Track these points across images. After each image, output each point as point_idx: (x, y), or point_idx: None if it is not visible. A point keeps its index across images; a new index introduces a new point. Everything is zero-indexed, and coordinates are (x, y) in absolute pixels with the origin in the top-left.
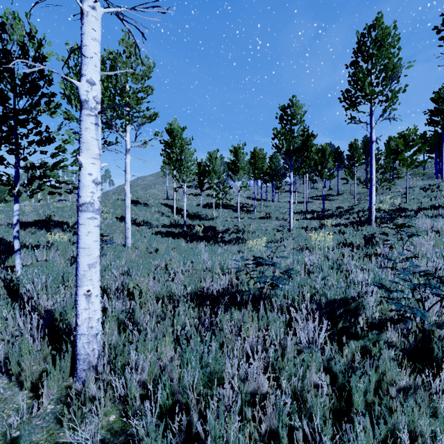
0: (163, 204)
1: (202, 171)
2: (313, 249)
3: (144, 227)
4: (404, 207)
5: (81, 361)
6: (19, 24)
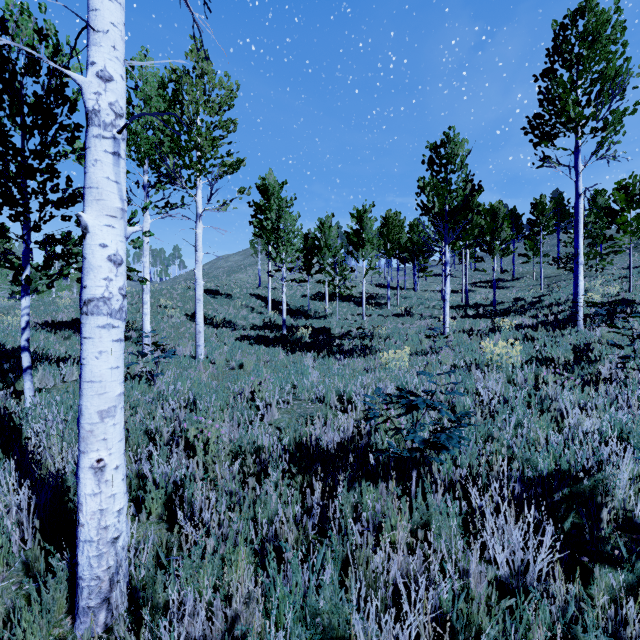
0: (253, 295)
1: (310, 247)
2: (487, 368)
3: (225, 329)
4: (628, 298)
5: (85, 590)
6: (28, 21)
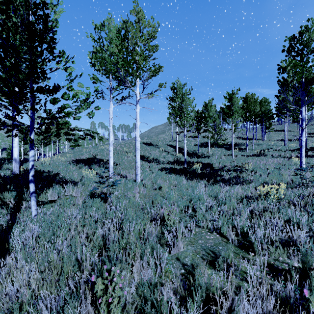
0: (168, 145)
1: (199, 118)
2: None
3: (154, 163)
4: None
5: None
6: None
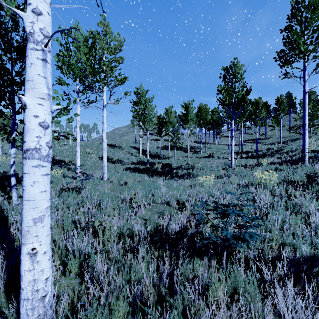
0: (132, 147)
1: (161, 122)
2: (258, 186)
3: (118, 164)
4: None
5: None
6: (14, 3)
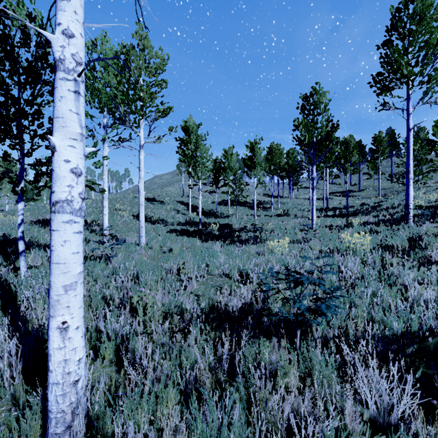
0: (179, 201)
1: (218, 168)
2: (346, 252)
3: (160, 225)
4: None
5: (53, 421)
6: (22, 9)
